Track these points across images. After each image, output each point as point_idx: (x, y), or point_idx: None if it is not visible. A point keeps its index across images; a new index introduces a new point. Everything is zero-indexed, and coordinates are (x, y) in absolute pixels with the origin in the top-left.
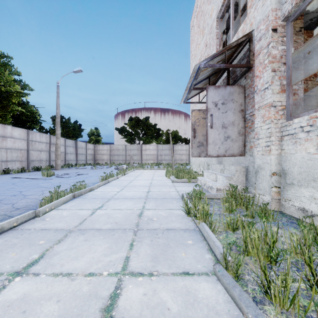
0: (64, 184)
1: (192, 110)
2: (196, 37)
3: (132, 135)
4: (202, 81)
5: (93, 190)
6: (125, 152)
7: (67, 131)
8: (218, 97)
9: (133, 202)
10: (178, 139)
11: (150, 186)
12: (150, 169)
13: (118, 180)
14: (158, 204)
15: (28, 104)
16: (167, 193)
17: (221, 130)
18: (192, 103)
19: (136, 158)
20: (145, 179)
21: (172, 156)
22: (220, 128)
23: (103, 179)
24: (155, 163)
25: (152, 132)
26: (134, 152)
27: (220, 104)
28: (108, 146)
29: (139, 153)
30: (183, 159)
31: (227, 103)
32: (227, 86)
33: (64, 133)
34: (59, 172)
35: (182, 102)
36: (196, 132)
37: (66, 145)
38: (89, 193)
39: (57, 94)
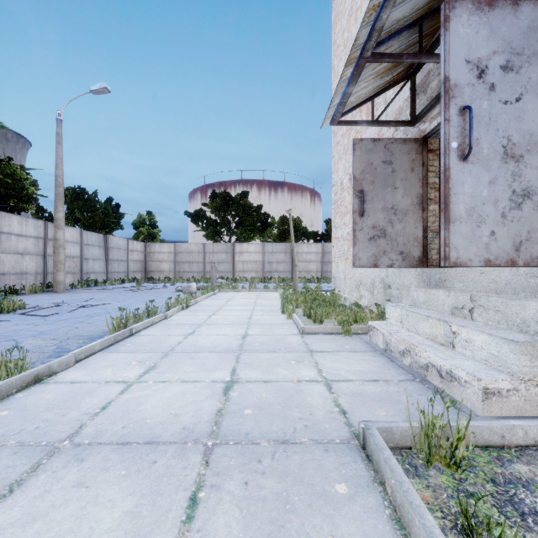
0: (4, 341)
1: (354, 139)
2: (347, 1)
3: (217, 225)
4: (400, 35)
5: (49, 375)
6: (204, 257)
7: (91, 217)
8: (490, 43)
9: (138, 495)
10: (302, 233)
11: (239, 352)
12: (248, 291)
13: (163, 324)
14: (258, 536)
15: (10, 163)
16: (293, 393)
17: (499, 167)
18: (354, 123)
19: (223, 269)
20: (233, 322)
21: (294, 264)
22: (498, 162)
23: (118, 326)
24: (259, 278)
25: (253, 220)
26: (221, 257)
27: (496, 70)
28: (171, 245)
29: (229, 258)
30: (311, 270)
31: (522, 66)
32: (524, 1)
33: (86, 220)
34: (53, 298)
35: (328, 122)
36: (366, 200)
37: (85, 243)
38: (16, 398)
39: (58, 137)
